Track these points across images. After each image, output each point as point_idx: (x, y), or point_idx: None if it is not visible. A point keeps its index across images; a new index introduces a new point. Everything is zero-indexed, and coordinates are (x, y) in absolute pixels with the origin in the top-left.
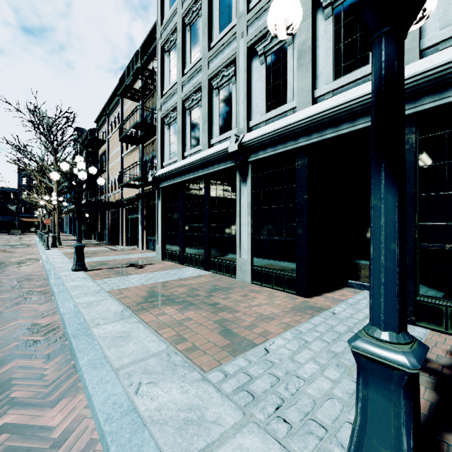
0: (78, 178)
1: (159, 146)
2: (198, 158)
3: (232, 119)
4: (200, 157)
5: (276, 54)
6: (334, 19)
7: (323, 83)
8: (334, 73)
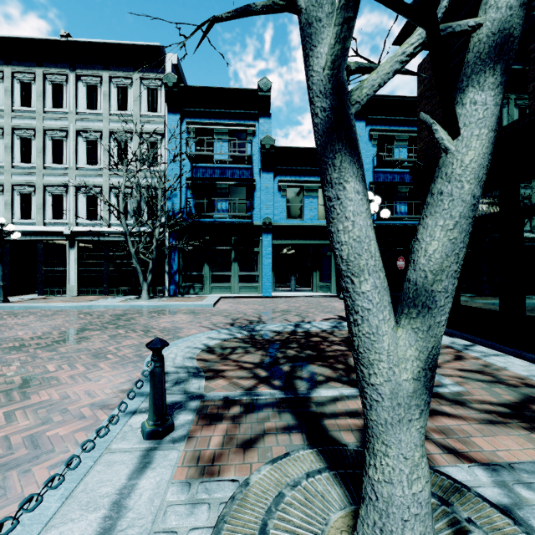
0: None
1: None
2: None
3: None
4: None
5: None
6: (21, 197)
7: (17, 218)
8: (21, 216)
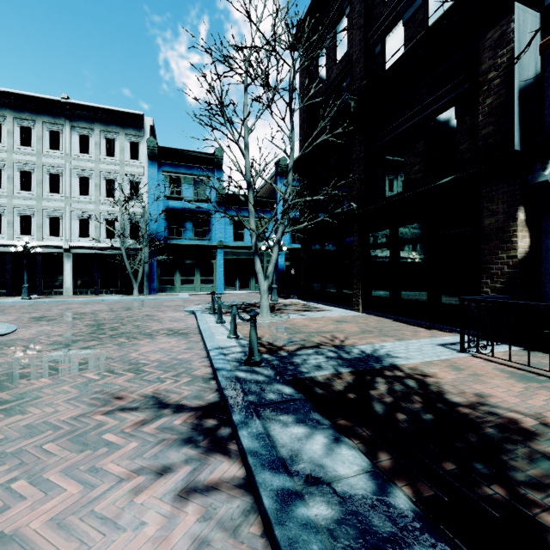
0: None
1: None
2: None
3: None
4: None
5: None
6: (21, 217)
7: (17, 234)
8: (21, 233)
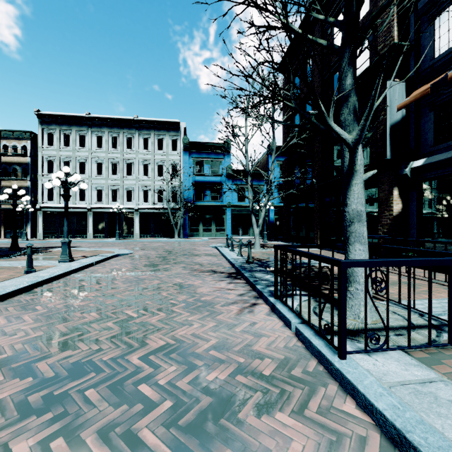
0: (25, 209)
1: (40, 194)
2: (72, 206)
3: (85, 198)
4: (74, 206)
5: (100, 190)
6: (112, 191)
7: (110, 201)
8: (112, 200)
